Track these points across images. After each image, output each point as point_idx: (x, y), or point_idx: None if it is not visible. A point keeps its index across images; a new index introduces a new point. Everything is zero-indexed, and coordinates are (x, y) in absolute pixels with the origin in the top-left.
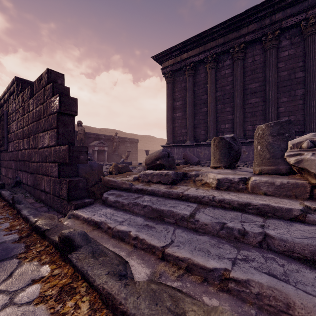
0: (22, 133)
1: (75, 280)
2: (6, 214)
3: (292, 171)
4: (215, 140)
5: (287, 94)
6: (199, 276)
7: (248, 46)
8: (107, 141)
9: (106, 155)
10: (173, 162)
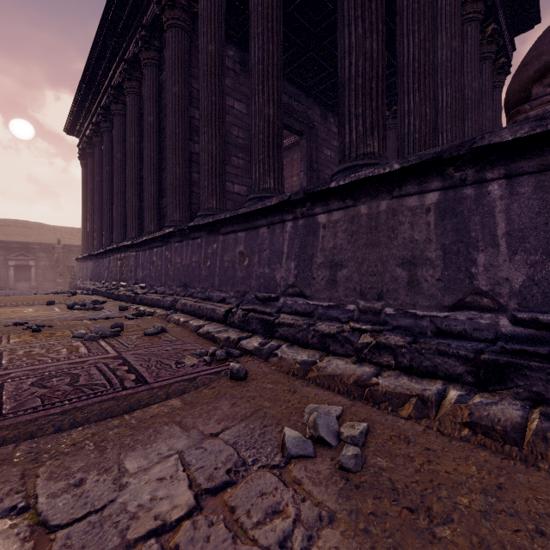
0: None
1: None
2: None
3: None
4: None
5: None
6: None
7: None
8: (49, 252)
9: (34, 272)
10: None
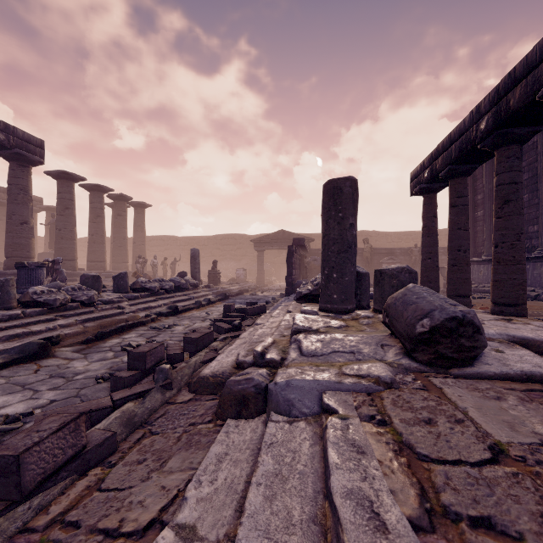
0: None
1: None
2: None
3: None
4: None
5: None
6: None
7: None
8: (405, 255)
9: None
10: None
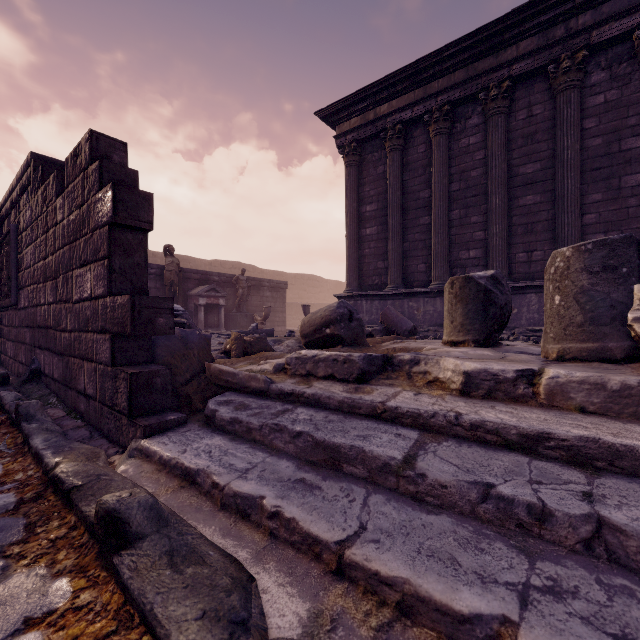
0: (44, 269)
1: (126, 625)
2: (0, 444)
3: (637, 353)
4: (453, 283)
5: (602, 186)
6: (432, 631)
7: (518, 85)
8: (225, 286)
9: (223, 314)
10: (361, 331)
